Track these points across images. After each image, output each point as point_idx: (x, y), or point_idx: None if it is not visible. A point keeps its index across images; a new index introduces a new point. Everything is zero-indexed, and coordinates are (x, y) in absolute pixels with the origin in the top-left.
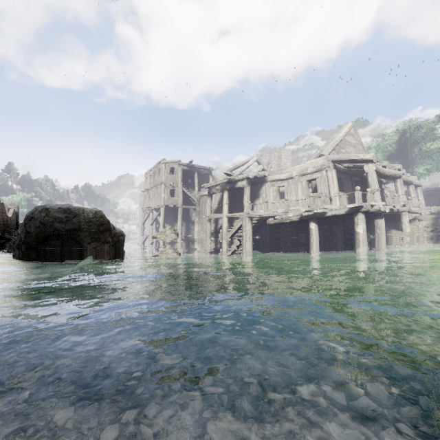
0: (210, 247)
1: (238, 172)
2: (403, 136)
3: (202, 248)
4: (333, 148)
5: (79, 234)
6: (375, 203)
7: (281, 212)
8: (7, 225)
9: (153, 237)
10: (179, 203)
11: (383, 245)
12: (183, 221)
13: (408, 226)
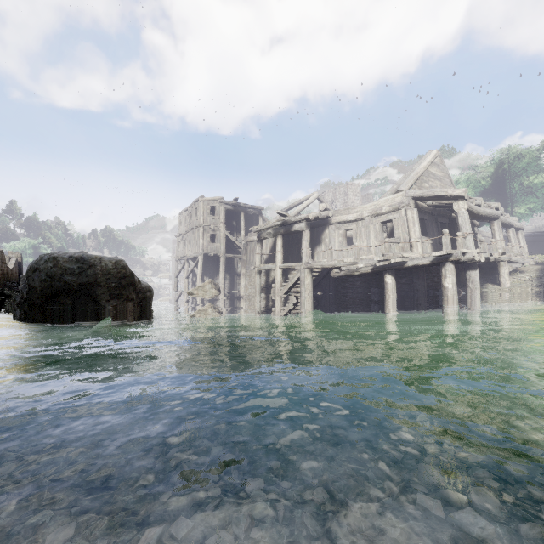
0: (260, 306)
1: (295, 213)
2: (500, 167)
3: (250, 307)
4: (414, 182)
5: (95, 289)
6: (468, 250)
7: (349, 261)
8: (7, 279)
9: (189, 293)
10: (221, 250)
11: (478, 303)
12: (226, 273)
13: (508, 279)
